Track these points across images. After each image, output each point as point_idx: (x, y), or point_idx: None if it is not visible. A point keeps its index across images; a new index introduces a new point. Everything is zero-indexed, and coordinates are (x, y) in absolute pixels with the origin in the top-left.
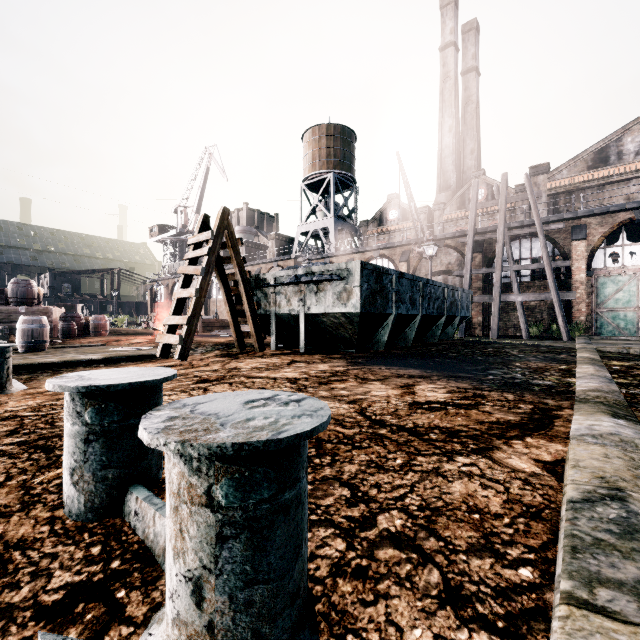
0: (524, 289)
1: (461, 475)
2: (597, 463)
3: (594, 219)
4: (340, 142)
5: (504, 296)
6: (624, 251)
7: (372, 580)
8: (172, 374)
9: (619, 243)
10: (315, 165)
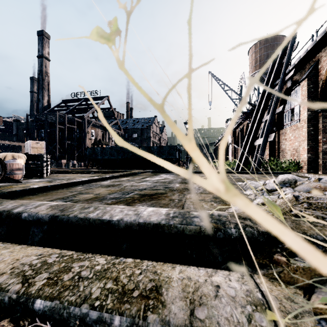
0: (292, 132)
1: None
2: None
3: (323, 51)
4: (264, 50)
5: (255, 141)
6: None
7: None
8: None
9: None
10: (250, 72)
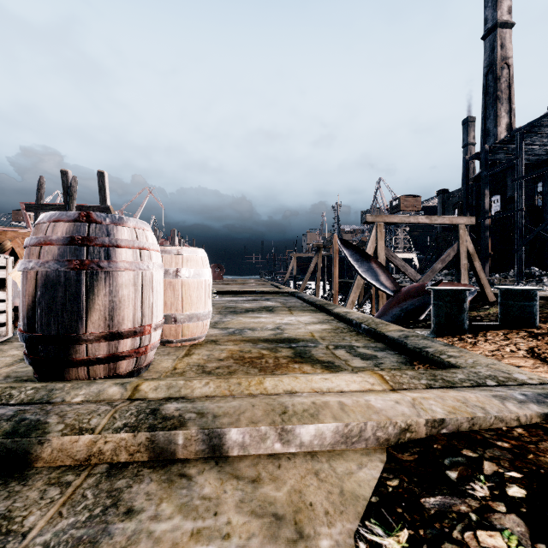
0: None
1: (498, 347)
2: (489, 359)
3: None
4: None
5: None
6: None
7: (448, 338)
8: (517, 288)
9: None
10: None
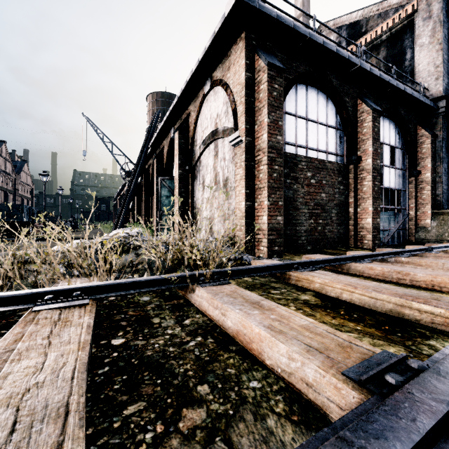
0: None
1: None
2: None
3: (165, 141)
4: (160, 103)
5: None
6: None
7: None
8: None
9: None
10: (148, 122)
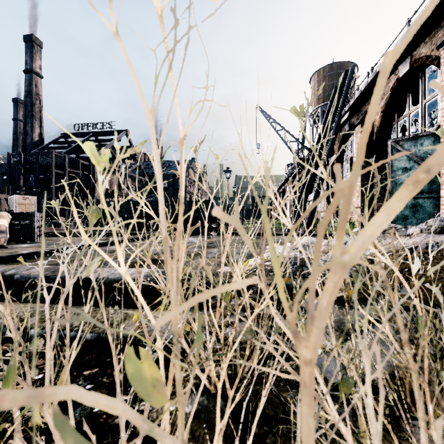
0: None
1: None
2: None
3: None
4: (328, 79)
5: (309, 196)
6: (410, 121)
7: None
8: None
9: (406, 111)
10: (312, 105)
